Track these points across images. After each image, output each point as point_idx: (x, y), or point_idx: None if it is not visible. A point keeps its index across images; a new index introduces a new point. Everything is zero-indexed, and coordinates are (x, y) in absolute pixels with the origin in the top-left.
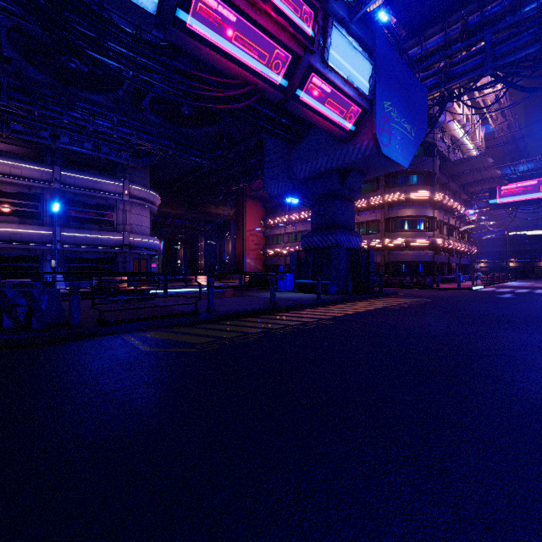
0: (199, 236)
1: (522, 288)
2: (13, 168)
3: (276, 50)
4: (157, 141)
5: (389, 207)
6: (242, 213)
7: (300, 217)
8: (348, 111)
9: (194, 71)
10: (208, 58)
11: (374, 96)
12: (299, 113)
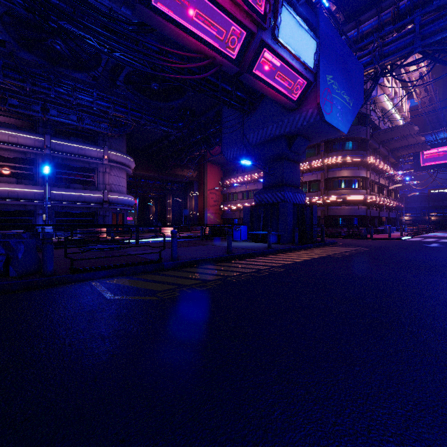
0: (168, 194)
1: (445, 238)
2: (10, 137)
3: (232, 27)
4: (131, 113)
5: (329, 168)
6: (203, 175)
7: (252, 178)
8: (295, 83)
9: (159, 45)
10: (172, 33)
11: (318, 70)
12: (252, 85)
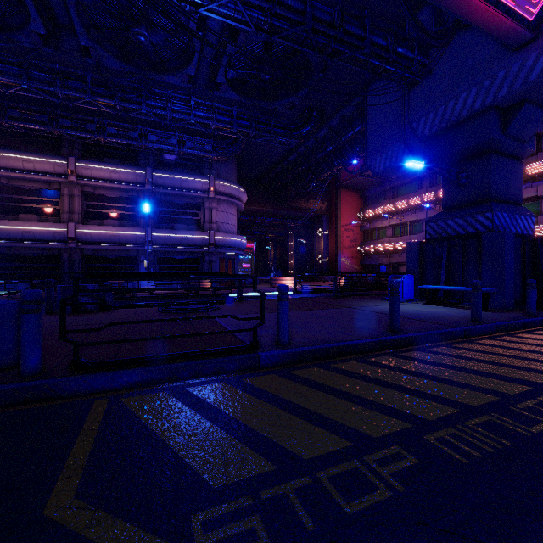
0: (289, 235)
1: None
2: (112, 173)
3: None
4: (237, 123)
5: None
6: (335, 206)
7: (409, 204)
8: None
9: None
10: None
11: None
12: None
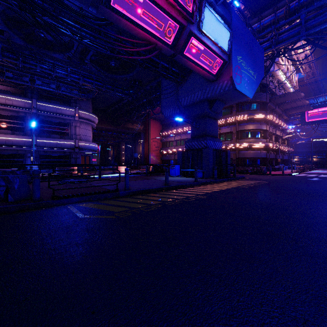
0: (122, 142)
1: (323, 174)
2: (7, 100)
3: (169, 21)
4: (95, 83)
5: (239, 123)
6: (148, 128)
7: (183, 130)
8: (214, 62)
9: (116, 34)
10: (125, 26)
11: (231, 52)
12: (183, 63)
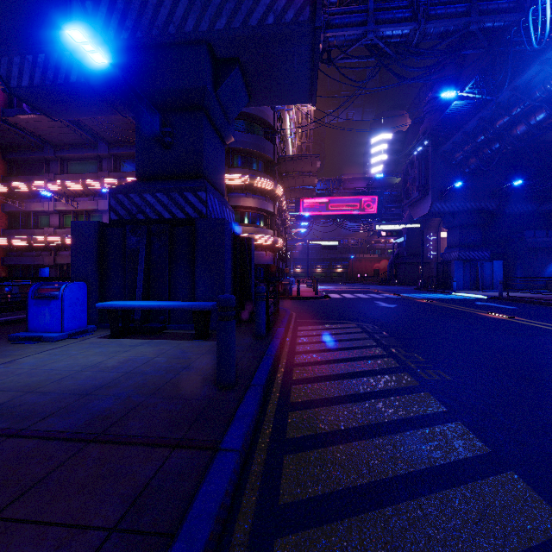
0: None
1: (350, 292)
2: None
3: None
4: None
5: (229, 192)
6: None
7: (85, 186)
8: None
9: None
10: None
11: None
12: None
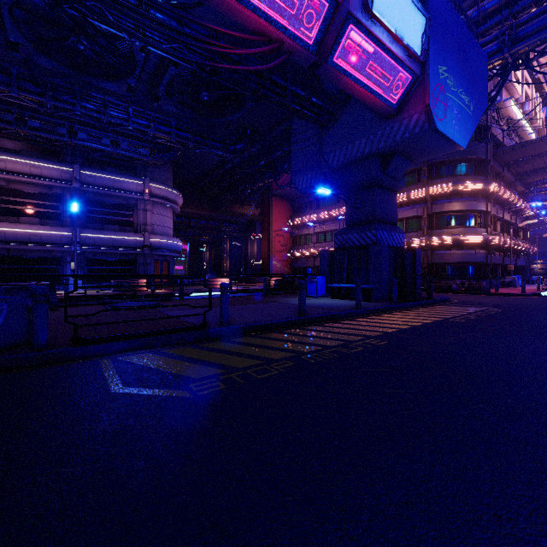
0: (224, 238)
1: None
2: (32, 168)
3: None
4: (176, 133)
5: (433, 201)
6: (268, 213)
7: (330, 215)
8: (394, 78)
9: (203, 21)
10: (222, 5)
11: (427, 58)
12: (334, 82)
